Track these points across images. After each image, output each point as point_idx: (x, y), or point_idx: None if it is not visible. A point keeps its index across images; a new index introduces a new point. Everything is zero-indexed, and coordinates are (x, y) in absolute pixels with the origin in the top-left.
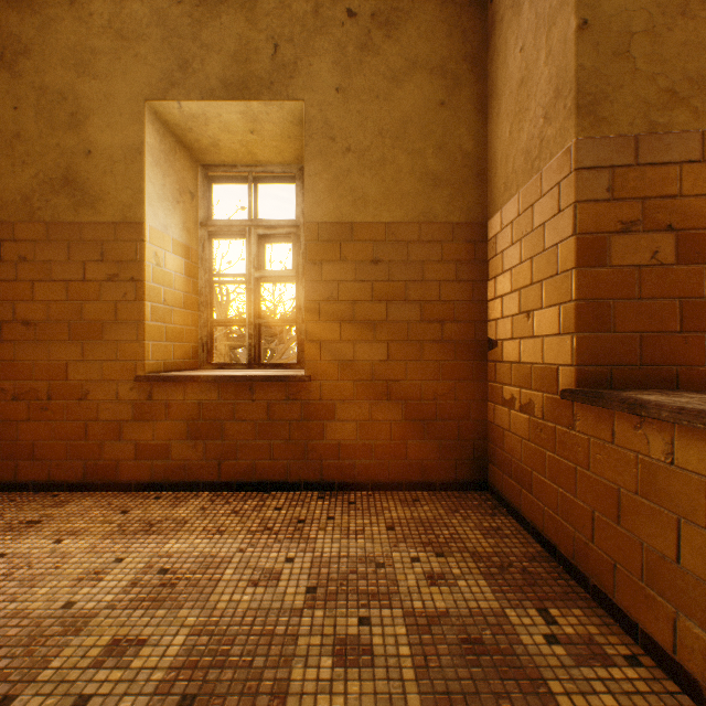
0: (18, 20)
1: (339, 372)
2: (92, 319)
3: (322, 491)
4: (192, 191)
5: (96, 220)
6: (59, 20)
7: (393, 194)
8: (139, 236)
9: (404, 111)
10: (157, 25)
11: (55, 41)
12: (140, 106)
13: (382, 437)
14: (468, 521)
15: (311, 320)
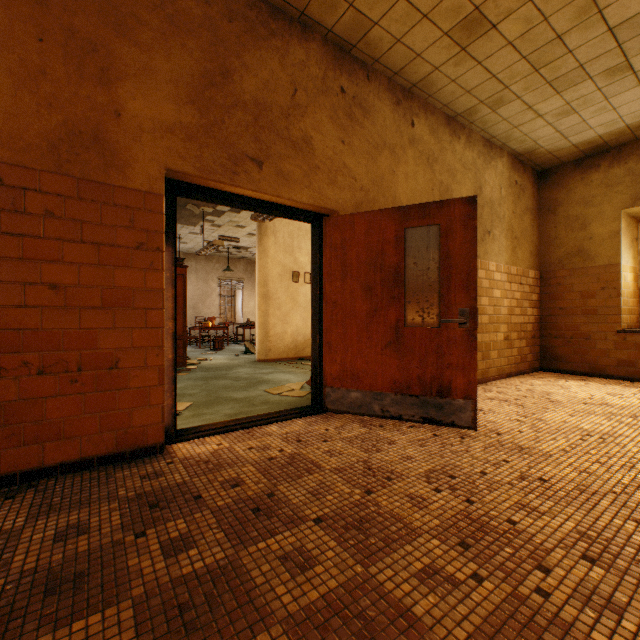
0: (555, 193)
1: None
2: (591, 306)
3: None
4: (635, 238)
5: (593, 265)
6: (574, 188)
7: None
8: (617, 270)
9: None
10: (627, 176)
11: (572, 197)
12: (617, 213)
13: None
14: None
15: None
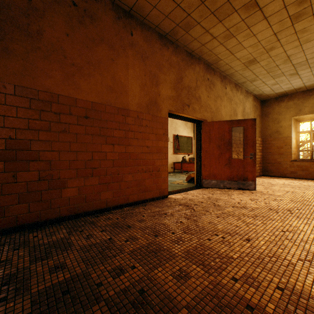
0: (268, 109)
1: None
2: (281, 152)
3: None
4: (296, 127)
5: (282, 137)
6: (275, 108)
7: None
8: (290, 138)
9: None
10: (294, 105)
11: (274, 111)
12: (290, 118)
13: None
14: None
15: None
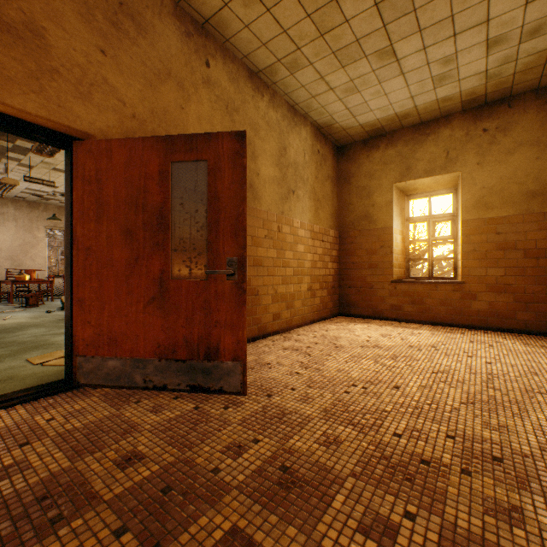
0: (350, 166)
1: (478, 280)
2: (374, 261)
3: (469, 329)
4: (403, 207)
5: (375, 228)
6: (363, 163)
7: (507, 203)
8: (391, 232)
9: (513, 166)
10: (397, 157)
11: (362, 170)
12: (391, 186)
13: (501, 309)
14: (545, 342)
15: (464, 259)
